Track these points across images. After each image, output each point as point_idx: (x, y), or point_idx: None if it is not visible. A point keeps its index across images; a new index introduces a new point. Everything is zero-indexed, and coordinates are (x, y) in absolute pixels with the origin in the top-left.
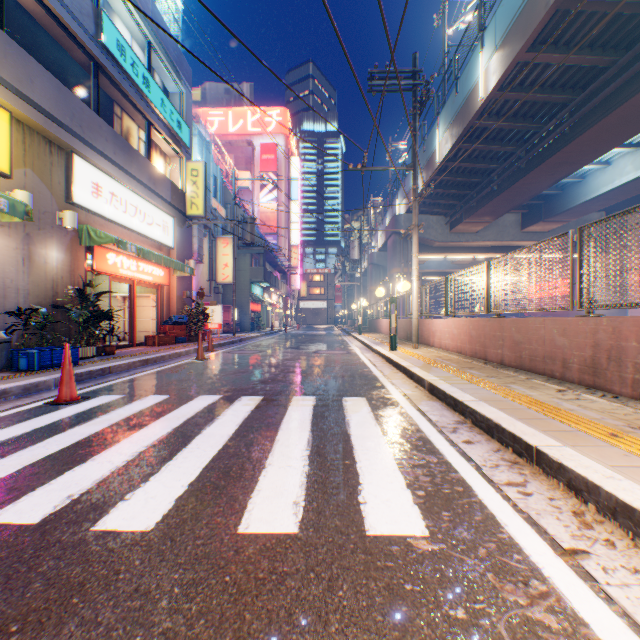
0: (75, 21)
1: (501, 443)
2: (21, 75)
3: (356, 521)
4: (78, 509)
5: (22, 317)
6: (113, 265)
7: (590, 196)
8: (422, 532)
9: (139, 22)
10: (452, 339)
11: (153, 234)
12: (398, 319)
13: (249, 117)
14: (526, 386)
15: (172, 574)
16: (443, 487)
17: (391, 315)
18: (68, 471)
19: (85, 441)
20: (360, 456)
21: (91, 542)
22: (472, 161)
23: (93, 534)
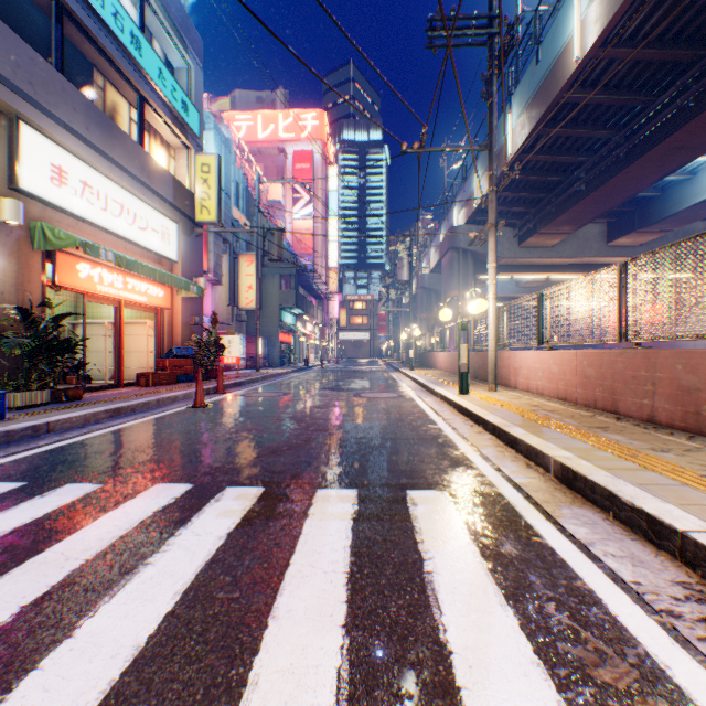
0: None
1: None
2: None
3: None
4: None
5: None
6: (87, 279)
7: (703, 196)
8: None
9: None
10: (549, 379)
11: (147, 242)
12: None
13: (281, 121)
14: None
15: None
16: None
17: (460, 346)
18: None
19: None
20: None
21: None
22: (554, 153)
23: None
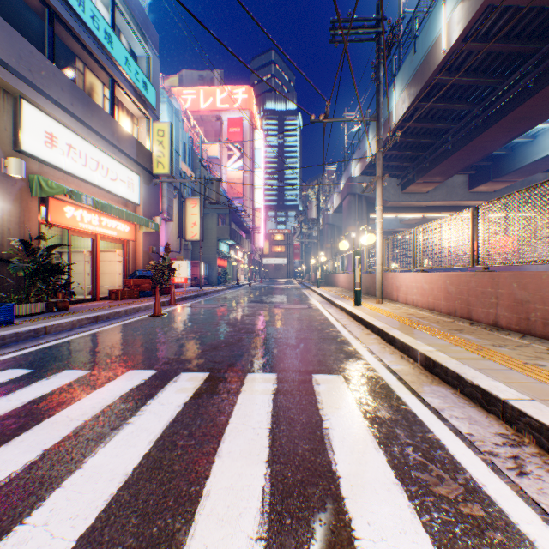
0: None
1: None
2: None
3: None
4: None
5: None
6: (71, 218)
7: (542, 154)
8: None
9: None
10: (422, 294)
11: (117, 190)
12: None
13: (218, 95)
14: None
15: None
16: None
17: (355, 269)
18: None
19: None
20: None
21: None
22: (427, 121)
23: None
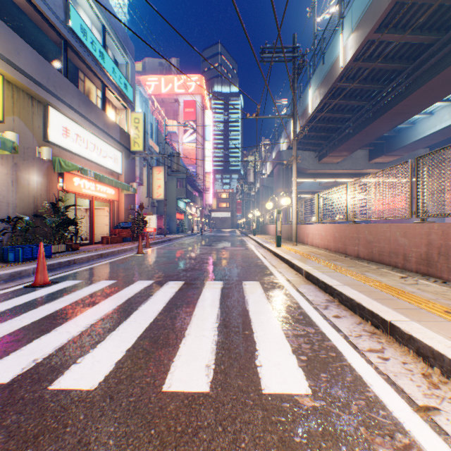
0: (50, 10)
1: (362, 317)
2: (10, 49)
3: (254, 381)
4: (40, 371)
5: (11, 223)
6: (78, 186)
7: (418, 137)
8: (306, 391)
9: (97, 12)
10: (321, 239)
11: (107, 164)
12: (281, 225)
13: (176, 82)
14: (377, 274)
15: (108, 427)
16: (320, 353)
17: (277, 222)
18: (36, 339)
19: (51, 315)
20: (256, 328)
21: (47, 399)
22: (334, 112)
23: (49, 392)
